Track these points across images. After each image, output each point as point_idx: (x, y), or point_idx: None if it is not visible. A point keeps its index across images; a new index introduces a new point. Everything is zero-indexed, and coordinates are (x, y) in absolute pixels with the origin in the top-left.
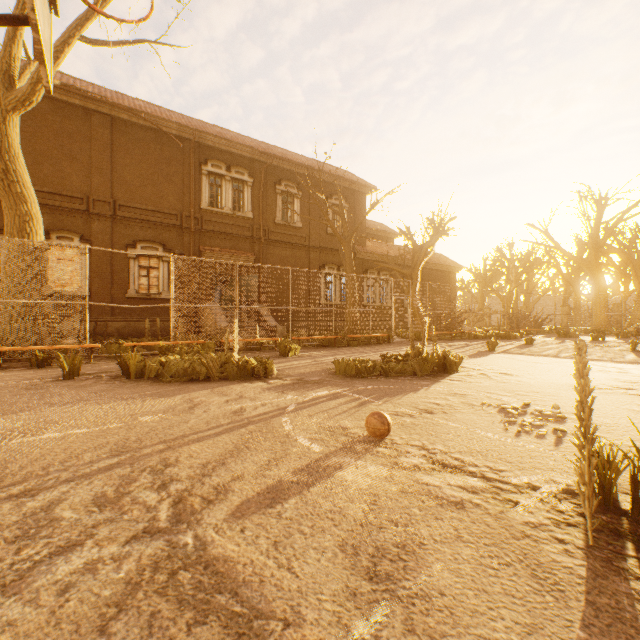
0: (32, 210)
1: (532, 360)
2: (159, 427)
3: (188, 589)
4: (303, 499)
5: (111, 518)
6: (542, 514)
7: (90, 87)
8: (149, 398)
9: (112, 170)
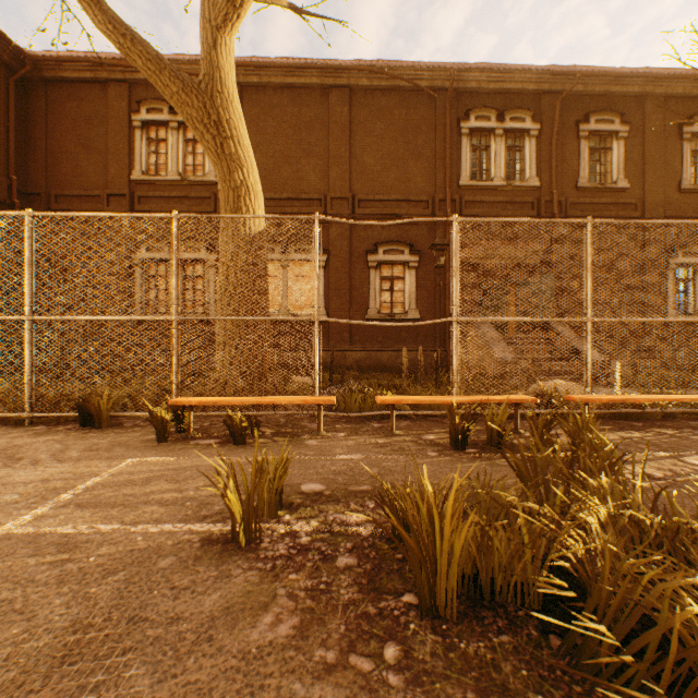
0: (248, 179)
1: None
2: None
3: None
4: None
5: None
6: None
7: (327, 61)
8: None
9: (350, 157)
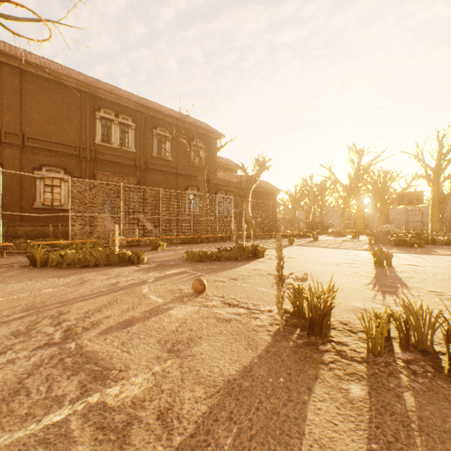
0: None
1: (311, 249)
2: (57, 294)
3: (70, 364)
4: (144, 324)
5: (23, 340)
6: (267, 321)
7: (2, 44)
8: (51, 278)
9: (21, 110)
